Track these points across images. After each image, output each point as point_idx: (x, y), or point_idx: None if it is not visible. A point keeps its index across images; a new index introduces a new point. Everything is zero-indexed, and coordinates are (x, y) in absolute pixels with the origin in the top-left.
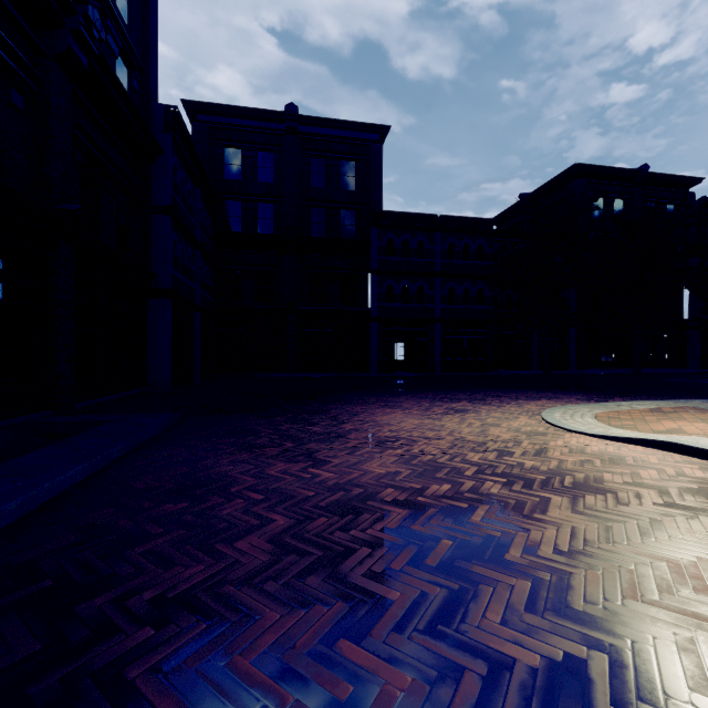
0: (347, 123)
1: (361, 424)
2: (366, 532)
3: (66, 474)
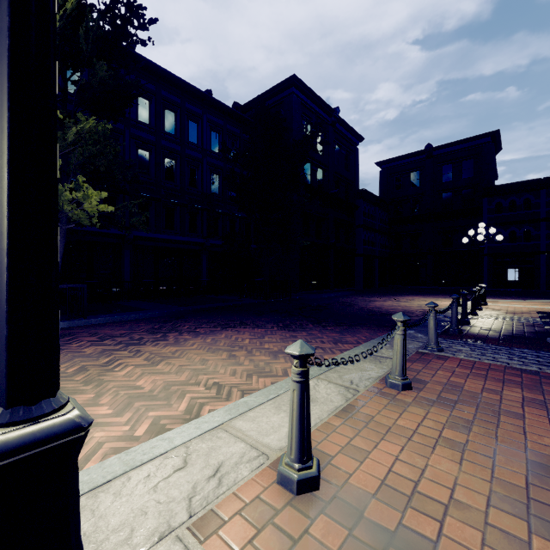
0: (465, 139)
1: (397, 297)
2: (361, 300)
3: (331, 294)
